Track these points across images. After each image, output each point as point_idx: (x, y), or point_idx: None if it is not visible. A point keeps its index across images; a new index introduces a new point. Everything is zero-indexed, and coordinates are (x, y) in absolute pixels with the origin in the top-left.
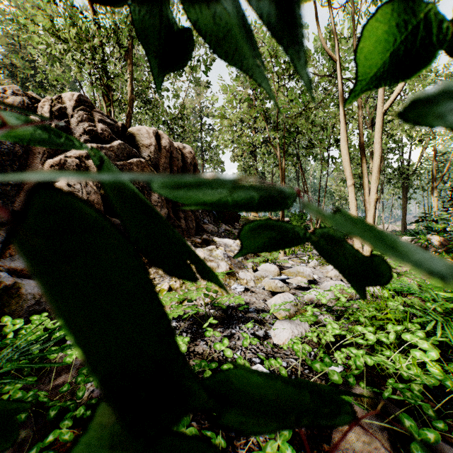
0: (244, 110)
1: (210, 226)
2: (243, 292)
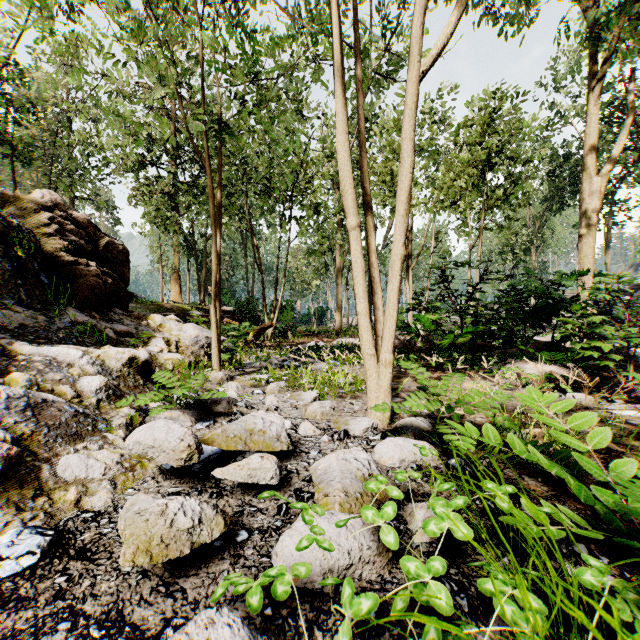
0: (112, 11)
1: (19, 314)
2: (30, 577)
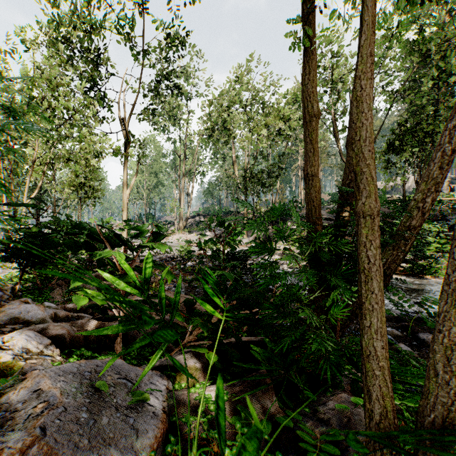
0: None
1: None
2: None
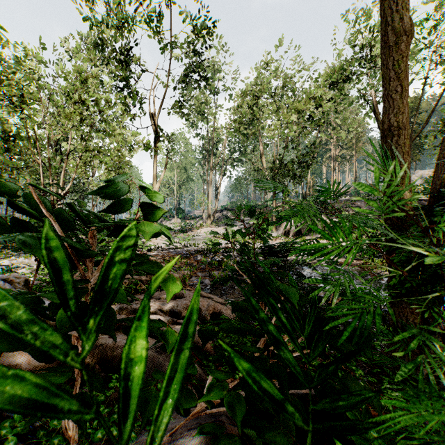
0: None
1: None
2: None
